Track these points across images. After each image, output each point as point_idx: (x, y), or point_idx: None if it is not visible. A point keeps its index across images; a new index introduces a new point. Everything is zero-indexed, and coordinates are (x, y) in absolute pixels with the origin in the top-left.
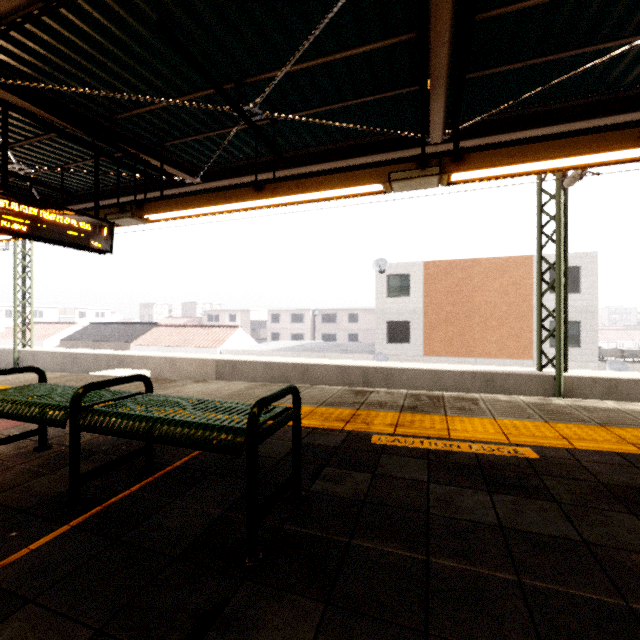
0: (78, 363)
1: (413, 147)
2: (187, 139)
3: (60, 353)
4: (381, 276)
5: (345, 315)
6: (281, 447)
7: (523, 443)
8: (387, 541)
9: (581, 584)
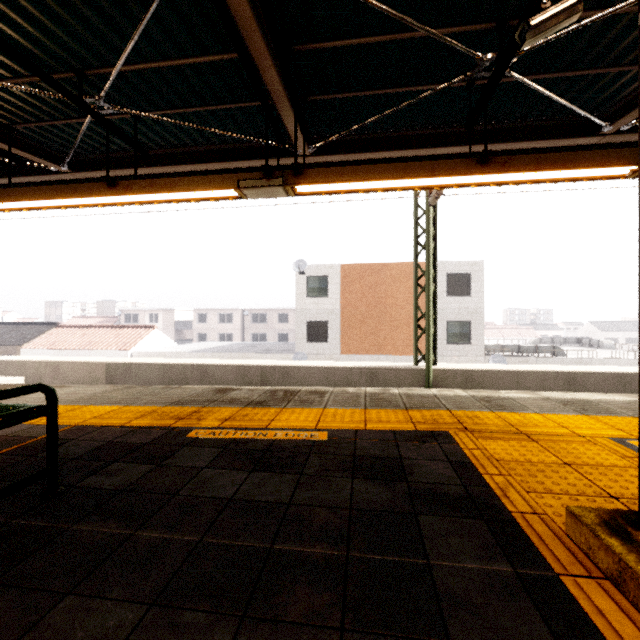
0: None
1: (285, 157)
2: (40, 124)
3: None
4: (301, 277)
5: (275, 315)
6: (85, 447)
7: (326, 428)
8: (110, 523)
9: (251, 536)
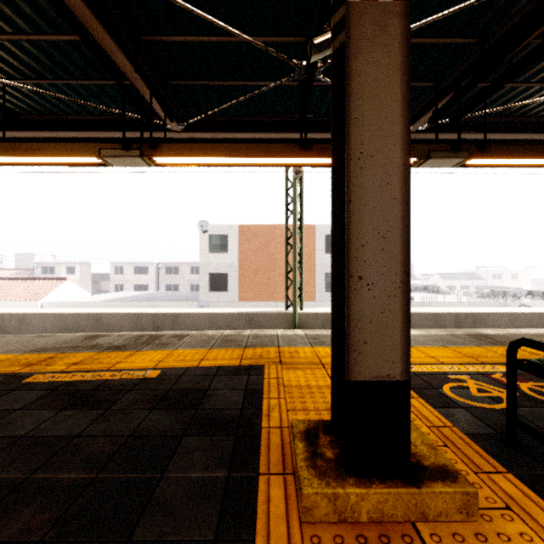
0: None
1: (159, 131)
2: None
3: None
4: (204, 235)
5: (187, 268)
6: None
7: (163, 367)
8: None
9: (16, 469)
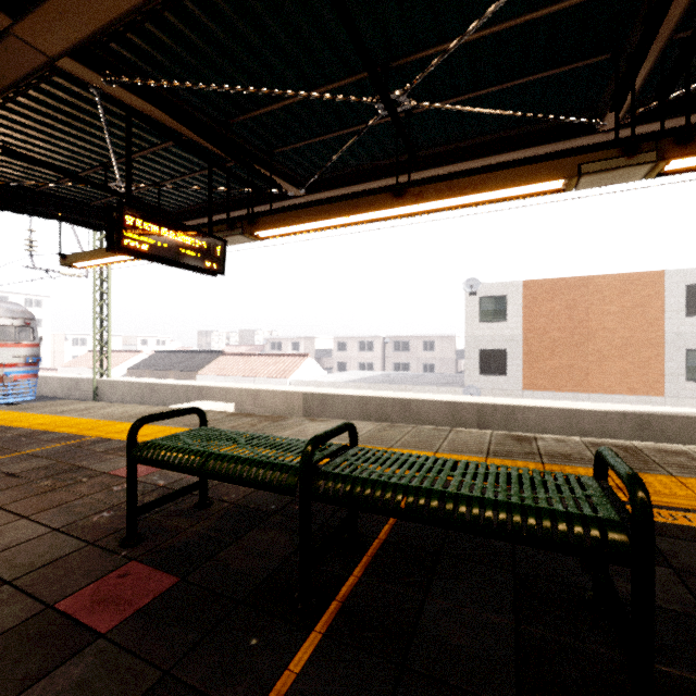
0: (156, 394)
1: (575, 137)
2: (301, 143)
3: (138, 383)
4: (472, 298)
5: (419, 343)
6: (495, 516)
7: None
8: None
9: None
